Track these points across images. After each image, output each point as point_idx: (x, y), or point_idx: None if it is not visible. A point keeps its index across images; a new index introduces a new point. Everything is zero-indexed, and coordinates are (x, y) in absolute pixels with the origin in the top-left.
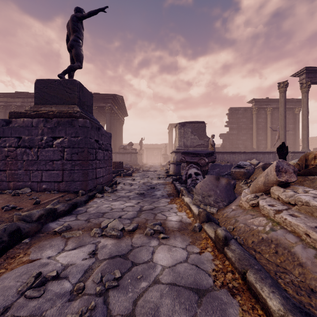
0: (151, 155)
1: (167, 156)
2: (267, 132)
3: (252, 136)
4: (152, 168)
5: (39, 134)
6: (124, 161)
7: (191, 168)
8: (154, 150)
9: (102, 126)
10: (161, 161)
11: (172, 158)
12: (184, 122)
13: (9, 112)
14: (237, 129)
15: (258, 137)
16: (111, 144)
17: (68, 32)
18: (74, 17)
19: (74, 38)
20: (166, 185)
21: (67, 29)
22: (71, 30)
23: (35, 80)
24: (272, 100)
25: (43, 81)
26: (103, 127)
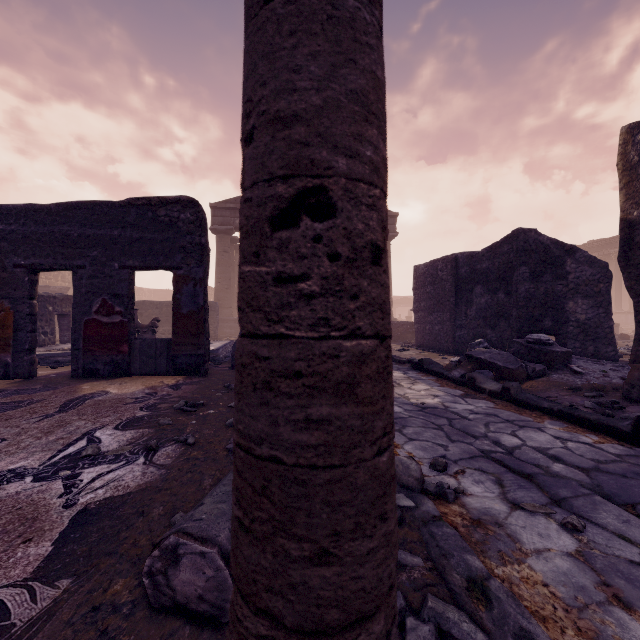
0: None
1: None
2: None
3: None
4: None
5: None
6: None
7: None
8: None
9: None
10: None
11: None
12: None
13: None
14: None
15: None
16: None
17: None
18: None
19: None
20: None
21: None
22: None
23: None
24: None
25: None
26: None
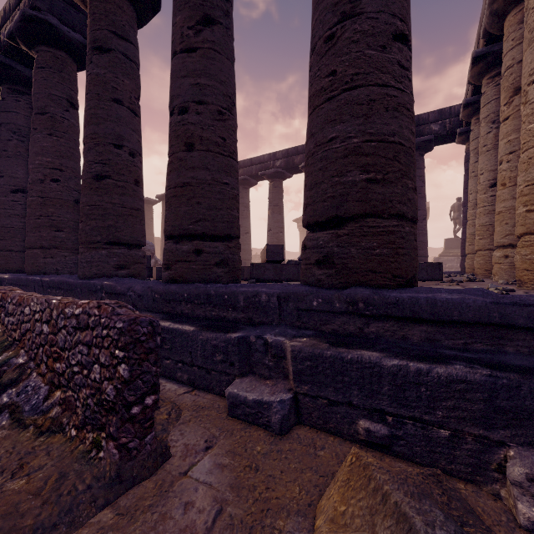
0: None
1: None
2: None
3: None
4: None
5: (455, 263)
6: None
7: None
8: None
9: None
10: None
11: None
12: None
13: (439, 254)
14: None
15: None
16: None
17: (453, 210)
18: (459, 205)
19: (458, 214)
20: None
21: (452, 209)
22: (456, 210)
23: (445, 239)
24: None
25: (449, 239)
26: None
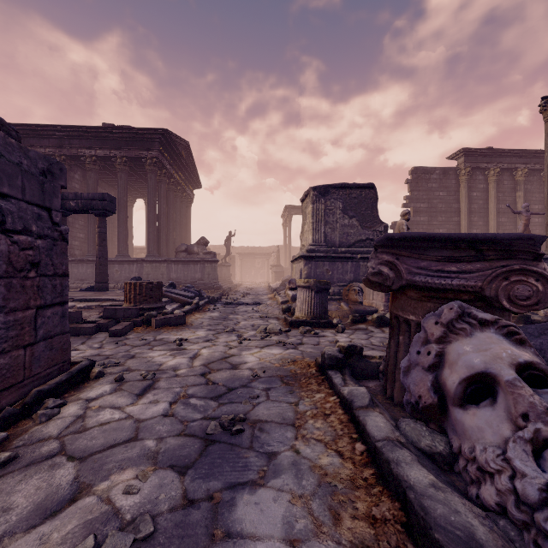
0: (251, 267)
1: (281, 269)
2: (488, 219)
3: (458, 228)
4: (251, 295)
5: None
6: (187, 279)
7: (469, 331)
8: (256, 259)
9: (4, 121)
10: (269, 279)
11: (295, 273)
12: (326, 185)
13: None
14: (427, 213)
15: (470, 229)
16: (54, 210)
17: None
18: None
19: None
20: (299, 399)
21: None
22: None
23: None
24: (500, 153)
25: None
26: (10, 128)
